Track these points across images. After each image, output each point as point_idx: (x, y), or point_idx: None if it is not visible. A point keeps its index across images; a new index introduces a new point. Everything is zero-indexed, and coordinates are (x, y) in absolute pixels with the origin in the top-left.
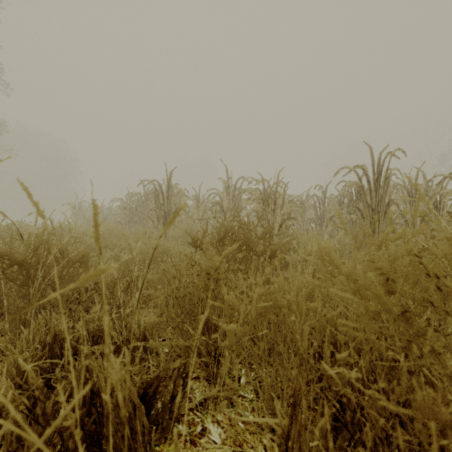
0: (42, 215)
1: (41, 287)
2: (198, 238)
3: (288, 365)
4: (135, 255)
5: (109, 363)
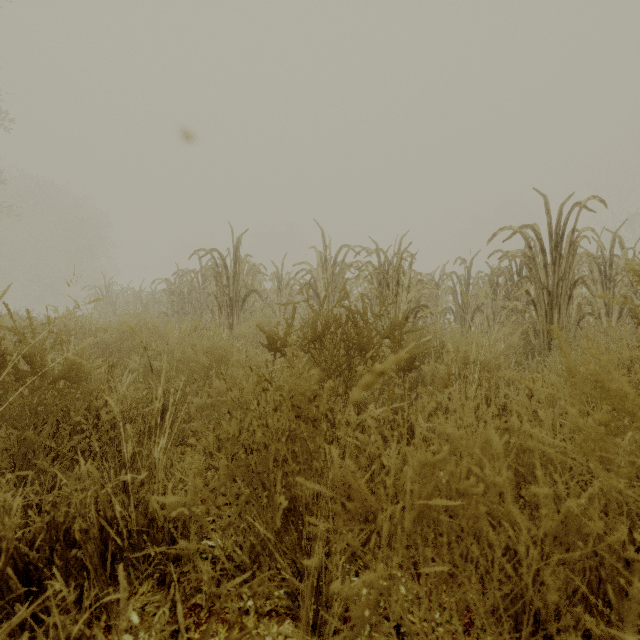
0: None
1: None
2: (279, 336)
3: None
4: None
5: None
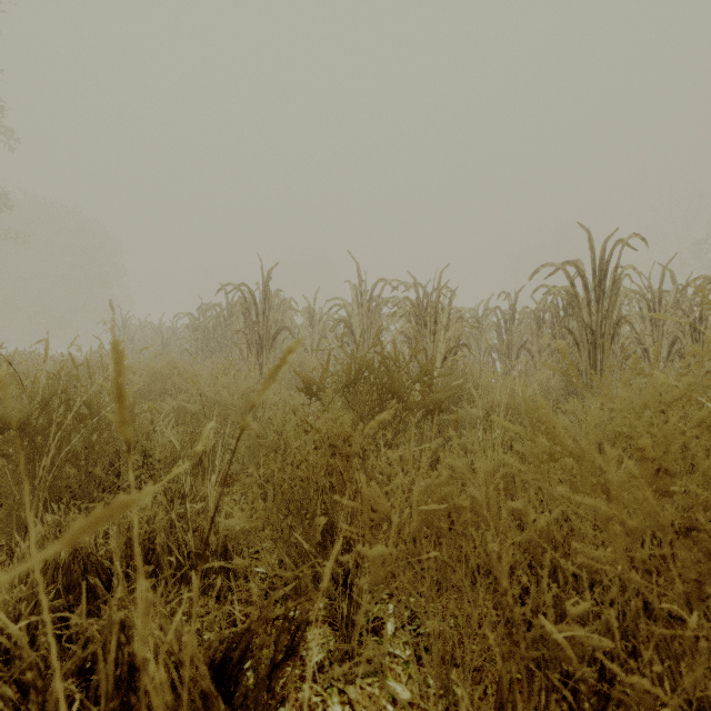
0: (1, 379)
1: (54, 465)
2: (314, 380)
3: (473, 611)
4: (201, 449)
5: (145, 677)
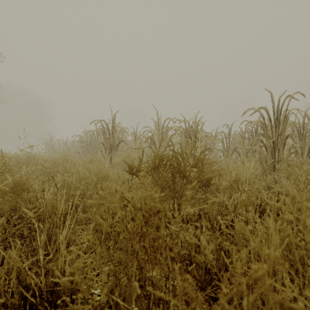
0: None
1: None
2: (134, 166)
3: None
4: None
5: None
